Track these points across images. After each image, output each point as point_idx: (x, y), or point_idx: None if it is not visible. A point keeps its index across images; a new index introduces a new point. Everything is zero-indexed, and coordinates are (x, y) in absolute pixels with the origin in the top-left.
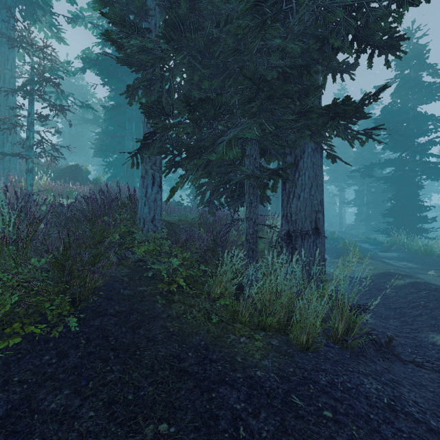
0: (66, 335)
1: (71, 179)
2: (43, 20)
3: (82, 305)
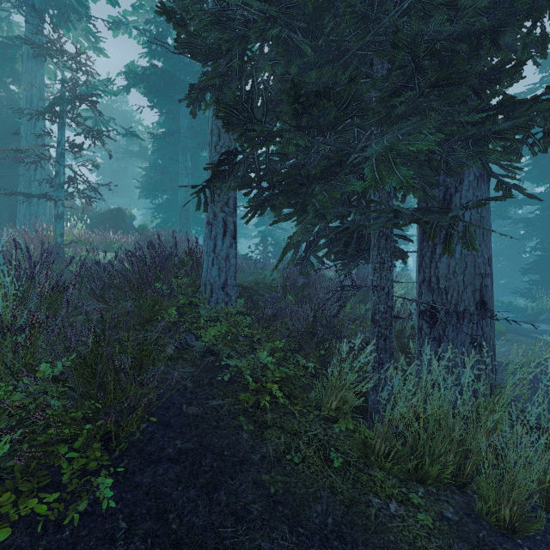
0: (93, 508)
1: (112, 226)
2: (78, 27)
3: (121, 447)
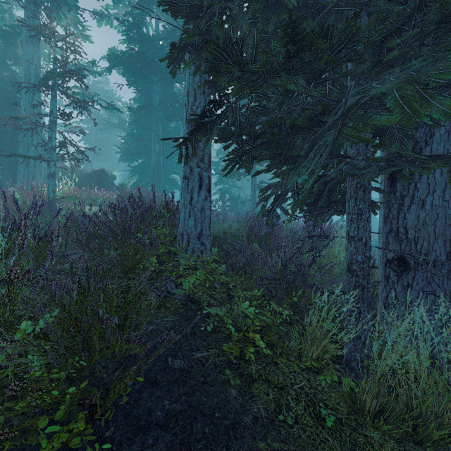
0: None
1: (97, 184)
2: (68, 18)
3: (107, 415)
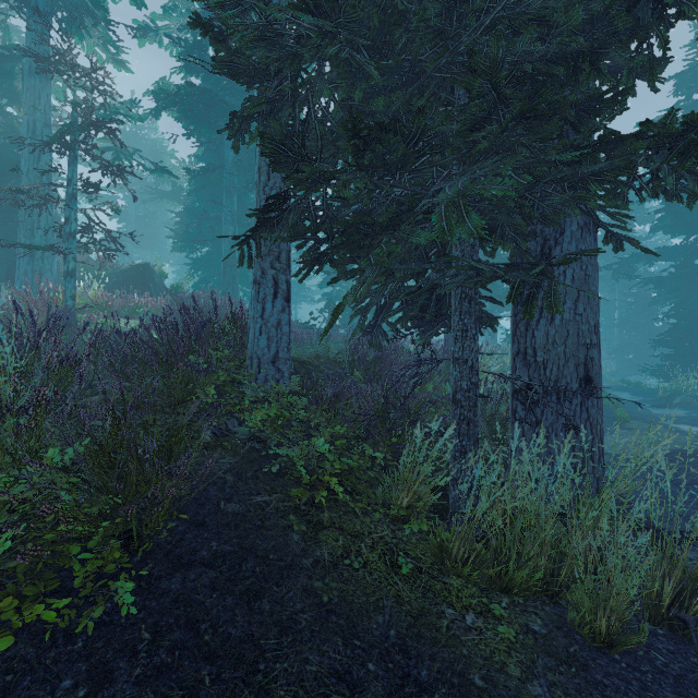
0: (111, 617)
1: (138, 286)
2: (94, 35)
3: (145, 547)
